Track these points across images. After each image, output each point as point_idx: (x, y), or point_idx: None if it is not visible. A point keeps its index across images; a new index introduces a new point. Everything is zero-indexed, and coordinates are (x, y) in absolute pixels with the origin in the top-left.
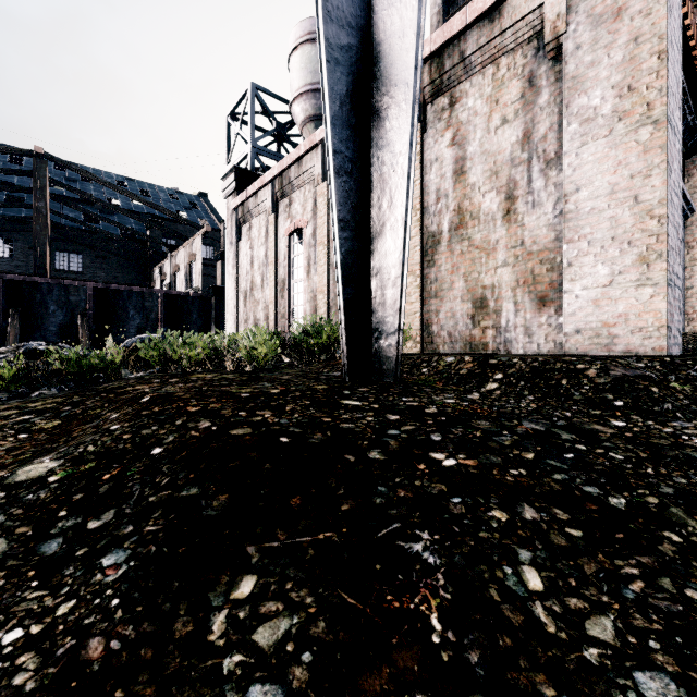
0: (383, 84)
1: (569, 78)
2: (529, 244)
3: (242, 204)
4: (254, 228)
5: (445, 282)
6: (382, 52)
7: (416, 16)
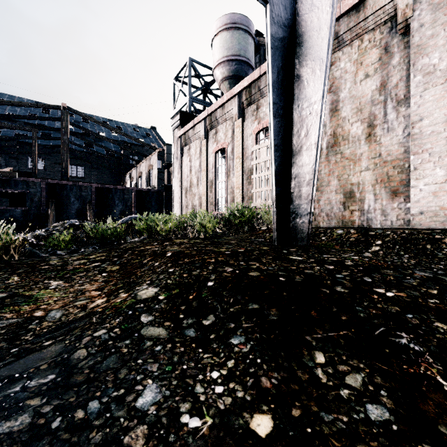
0: (304, 60)
1: (414, 46)
2: (385, 156)
3: (184, 133)
4: (192, 148)
5: (324, 181)
6: (304, 40)
7: (329, 17)
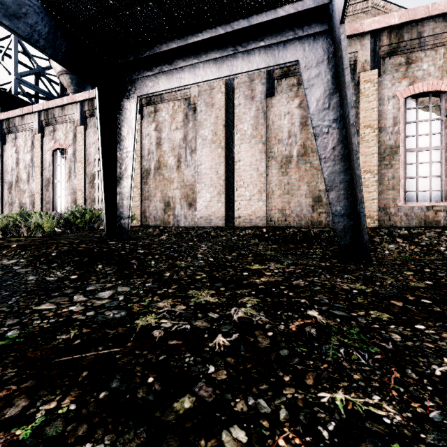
0: (123, 124)
1: (198, 121)
2: (186, 182)
3: (7, 119)
4: (20, 139)
5: (152, 193)
6: (123, 112)
7: (136, 108)
